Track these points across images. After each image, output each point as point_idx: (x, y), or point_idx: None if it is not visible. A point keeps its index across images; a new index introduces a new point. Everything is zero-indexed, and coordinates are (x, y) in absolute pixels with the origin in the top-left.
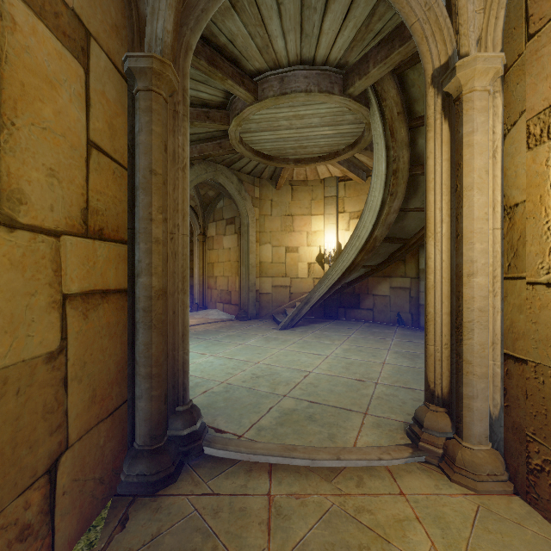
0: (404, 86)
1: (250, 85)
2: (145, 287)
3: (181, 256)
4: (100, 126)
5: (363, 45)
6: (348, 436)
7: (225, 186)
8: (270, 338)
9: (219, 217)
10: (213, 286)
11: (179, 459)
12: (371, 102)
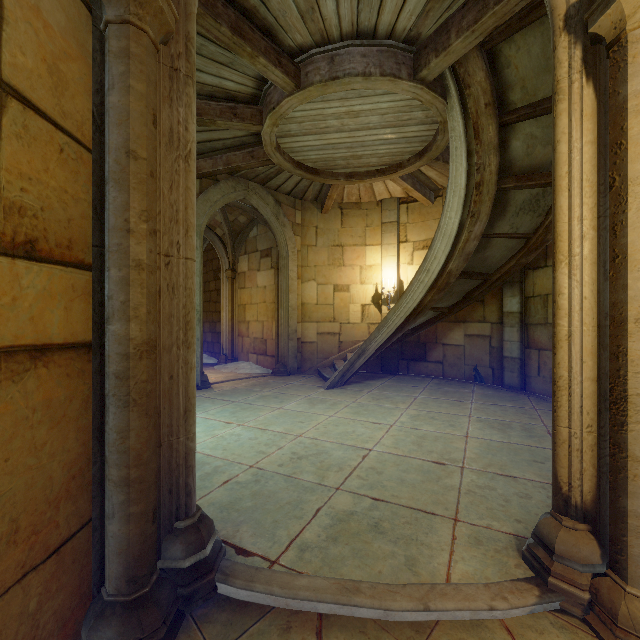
0: (495, 67)
1: (290, 67)
2: (118, 340)
3: (182, 290)
4: (28, 63)
5: (443, 7)
6: (435, 561)
7: (258, 209)
8: (316, 400)
9: (253, 248)
10: (245, 333)
11: (176, 609)
12: (449, 92)
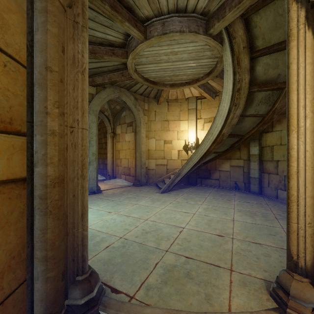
0: (249, 27)
1: (141, 28)
2: (40, 176)
3: (80, 146)
4: None
5: None
6: (221, 297)
7: (126, 102)
8: (155, 200)
9: (123, 122)
10: (119, 164)
11: None
12: (224, 41)
